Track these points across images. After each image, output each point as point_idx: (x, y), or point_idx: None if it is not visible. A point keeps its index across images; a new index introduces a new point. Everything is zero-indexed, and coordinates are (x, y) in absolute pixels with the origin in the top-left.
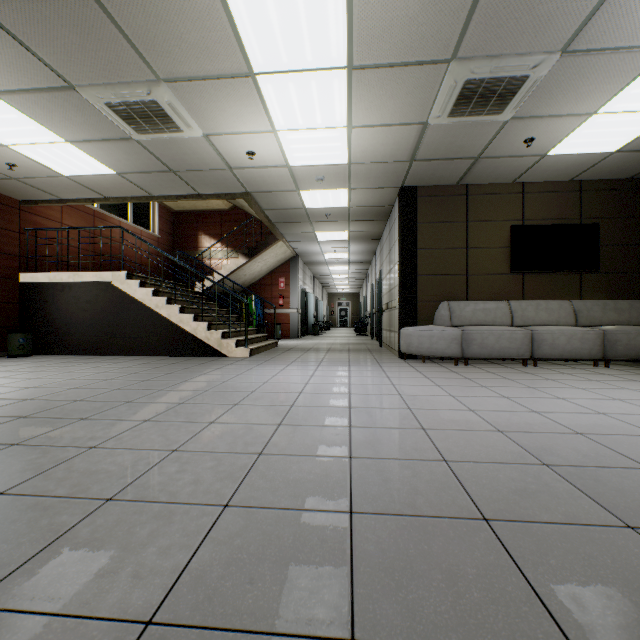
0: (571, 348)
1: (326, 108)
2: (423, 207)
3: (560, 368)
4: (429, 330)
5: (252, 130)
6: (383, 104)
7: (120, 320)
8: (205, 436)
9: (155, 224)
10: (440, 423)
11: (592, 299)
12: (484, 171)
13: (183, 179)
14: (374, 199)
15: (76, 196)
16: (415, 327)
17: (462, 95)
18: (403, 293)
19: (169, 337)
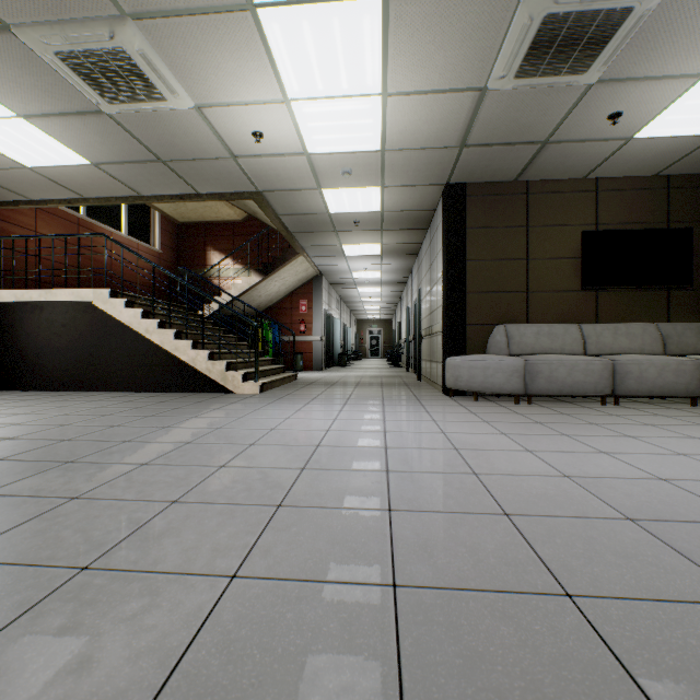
0: (663, 382)
1: (353, 64)
2: (473, 209)
3: (650, 408)
4: (483, 360)
5: (257, 99)
6: (430, 58)
7: (103, 348)
8: (152, 532)
9: (155, 237)
10: (529, 502)
11: (682, 322)
12: (551, 162)
13: (176, 172)
14: (413, 201)
15: (48, 196)
16: (465, 356)
17: (537, 41)
18: (449, 314)
19: (162, 369)
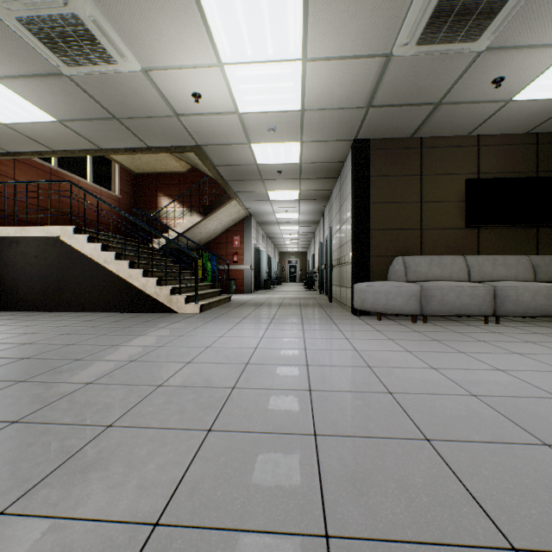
0: (536, 305)
1: (278, 31)
2: (377, 160)
3: (525, 326)
4: (385, 286)
5: (195, 63)
6: (344, 26)
7: (68, 275)
8: (81, 464)
9: (116, 185)
10: (446, 425)
11: (549, 254)
12: (442, 121)
13: (129, 129)
14: (326, 154)
15: (22, 149)
16: (370, 283)
17: (438, 11)
18: (356, 248)
19: (118, 293)
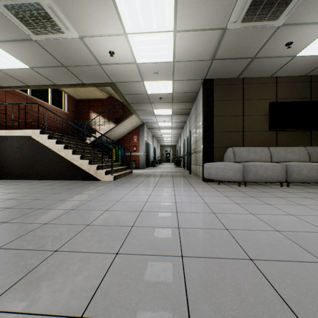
0: (310, 176)
1: (159, 14)
2: (217, 91)
3: (304, 188)
4: (222, 164)
5: (111, 33)
6: (198, 10)
7: (37, 158)
8: (36, 276)
9: (65, 106)
10: (262, 250)
11: (317, 146)
12: (255, 68)
13: (72, 72)
14: (187, 88)
15: (9, 84)
16: (213, 163)
17: (254, 1)
18: (205, 142)
19: (66, 169)
